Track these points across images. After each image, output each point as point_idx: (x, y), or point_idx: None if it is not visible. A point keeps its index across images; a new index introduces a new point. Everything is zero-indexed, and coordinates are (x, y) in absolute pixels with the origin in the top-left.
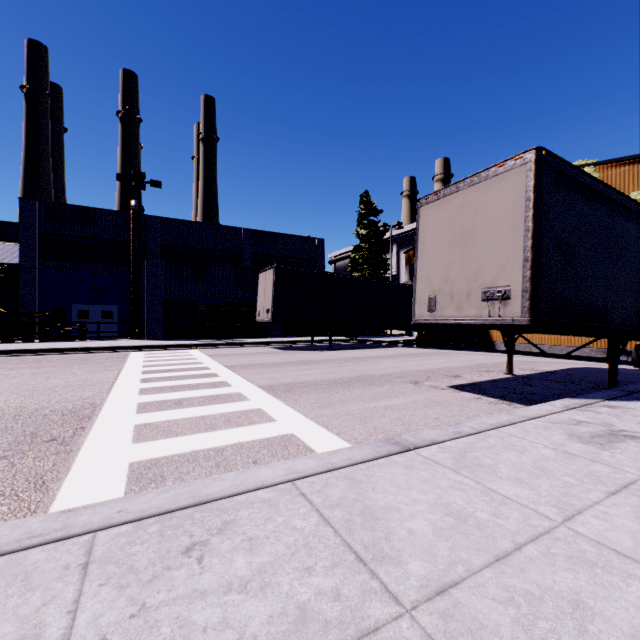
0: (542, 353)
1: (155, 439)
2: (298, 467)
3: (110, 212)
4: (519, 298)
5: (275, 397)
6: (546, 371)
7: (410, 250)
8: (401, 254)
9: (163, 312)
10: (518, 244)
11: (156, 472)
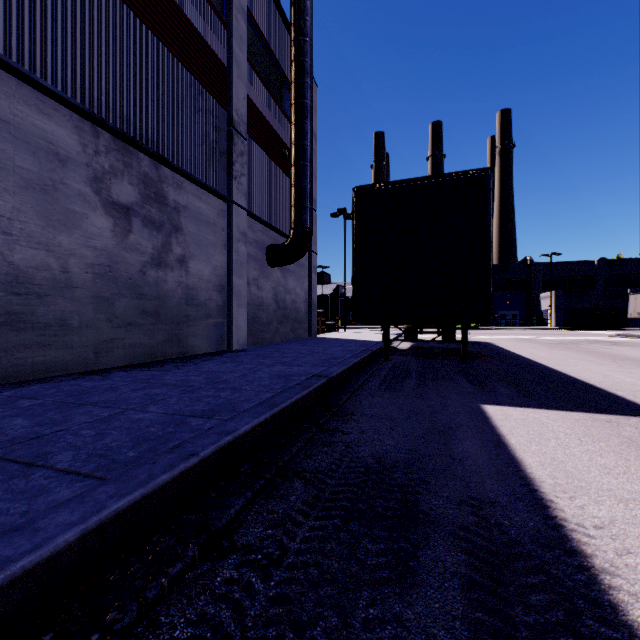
0: None
1: None
2: None
3: (515, 265)
4: None
5: None
6: None
7: None
8: None
9: (562, 314)
10: None
11: None
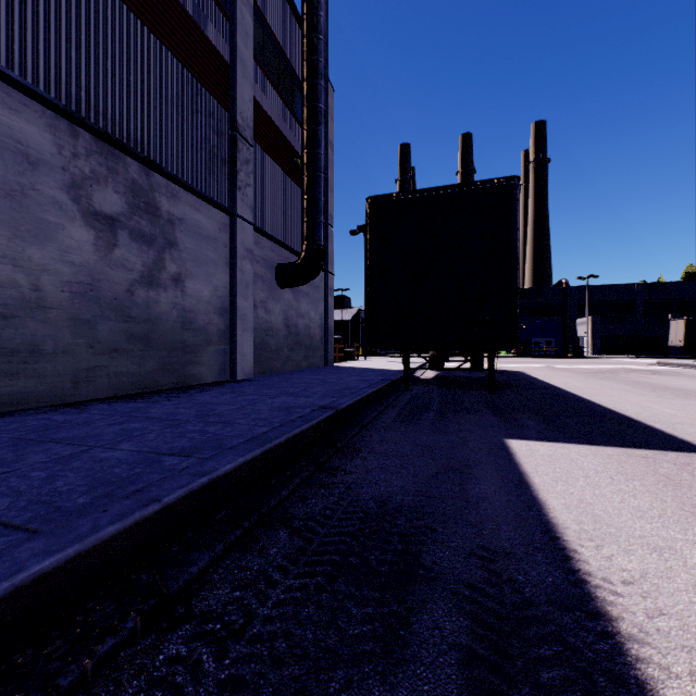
0: None
1: None
2: None
3: (550, 288)
4: None
5: None
6: None
7: None
8: None
9: (599, 342)
10: None
11: None
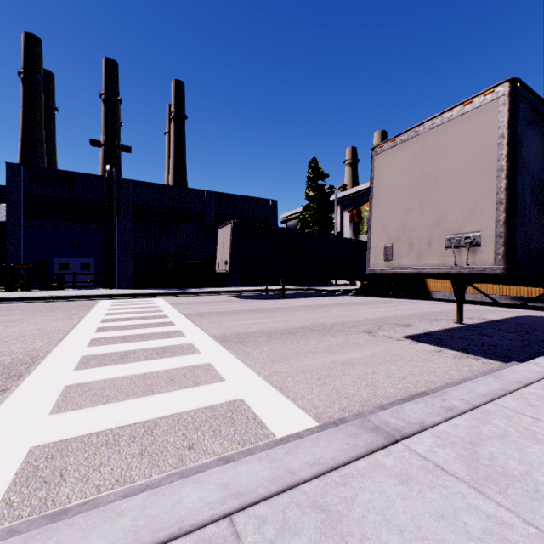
0: (495, 303)
1: (79, 407)
2: (241, 482)
3: (87, 176)
4: (492, 244)
5: (227, 349)
6: (493, 320)
7: (353, 209)
8: (344, 214)
9: (133, 264)
10: (490, 185)
11: (57, 466)
